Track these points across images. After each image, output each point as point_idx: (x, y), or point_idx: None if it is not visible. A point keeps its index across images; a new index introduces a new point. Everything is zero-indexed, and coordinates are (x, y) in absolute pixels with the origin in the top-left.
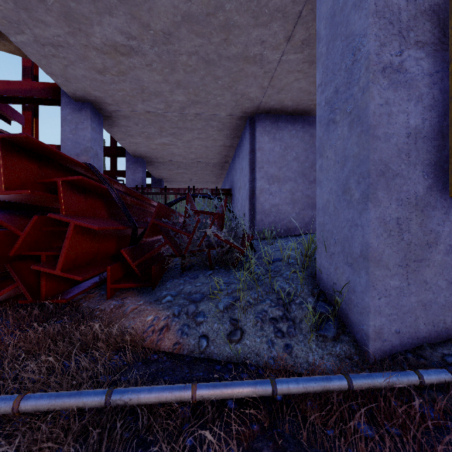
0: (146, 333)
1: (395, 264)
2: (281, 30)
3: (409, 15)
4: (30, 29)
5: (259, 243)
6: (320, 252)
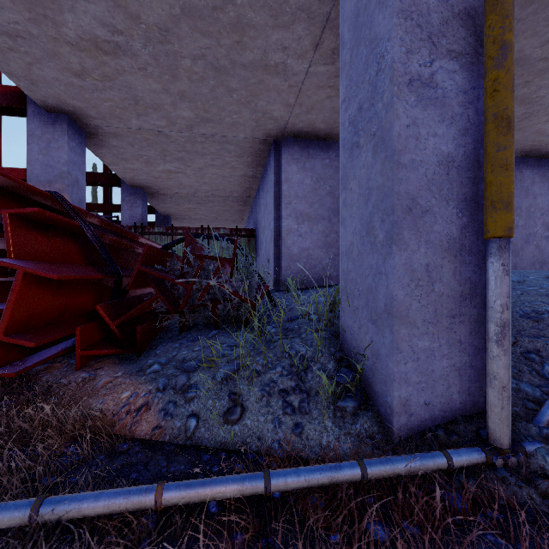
0: (118, 415)
1: (425, 321)
2: (307, 35)
3: (441, 17)
4: None
5: (283, 295)
6: (344, 306)
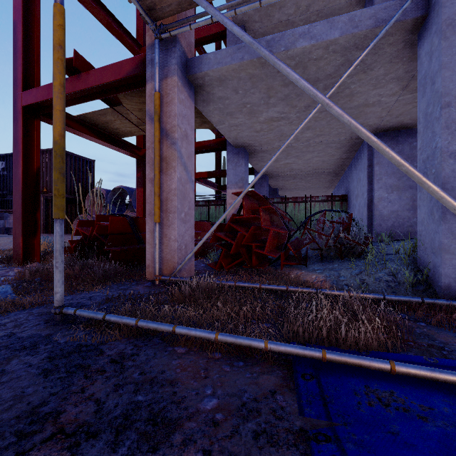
0: (314, 282)
1: None
2: (396, 86)
3: None
4: (228, 122)
5: (377, 244)
6: (420, 247)
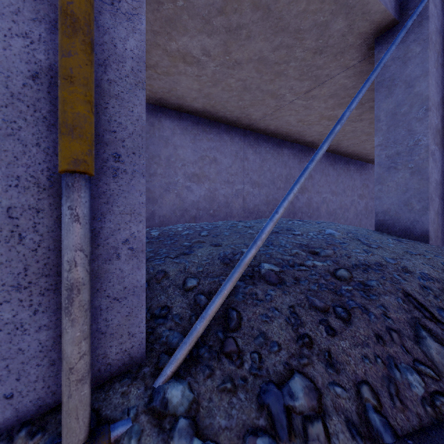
0: None
1: (4, 284)
2: None
3: None
4: None
5: None
6: None
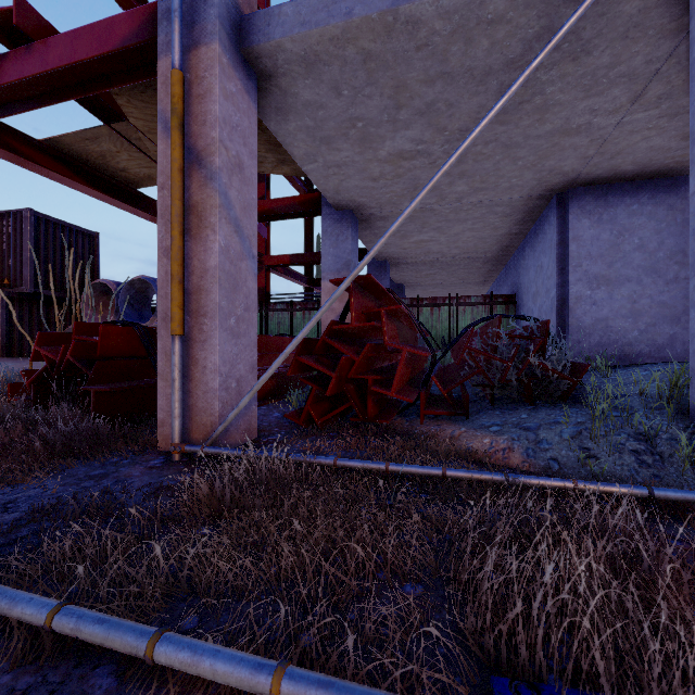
0: (489, 453)
1: None
2: (624, 93)
3: None
4: (323, 157)
5: None
6: None
